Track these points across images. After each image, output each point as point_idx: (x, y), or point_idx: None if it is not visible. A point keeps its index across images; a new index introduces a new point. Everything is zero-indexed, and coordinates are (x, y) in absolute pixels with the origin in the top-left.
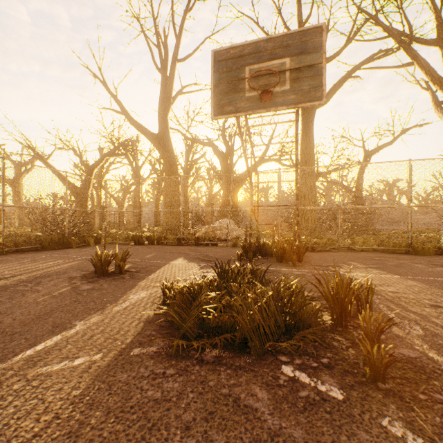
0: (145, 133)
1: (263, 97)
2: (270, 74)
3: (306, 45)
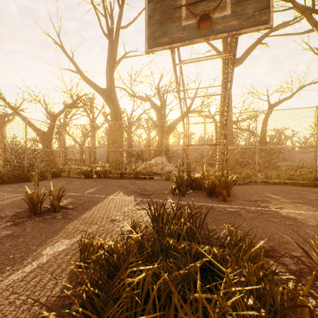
0: (95, 88)
1: (201, 24)
2: None
3: None
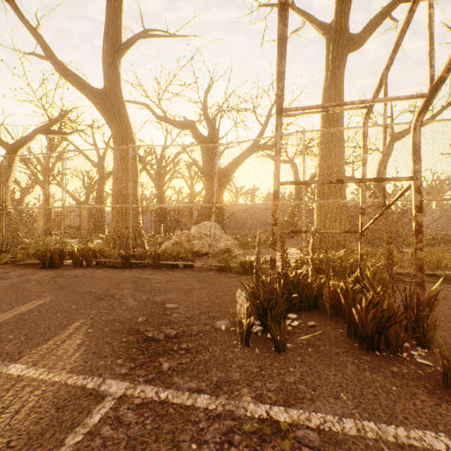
0: (80, 86)
1: None
2: None
3: None
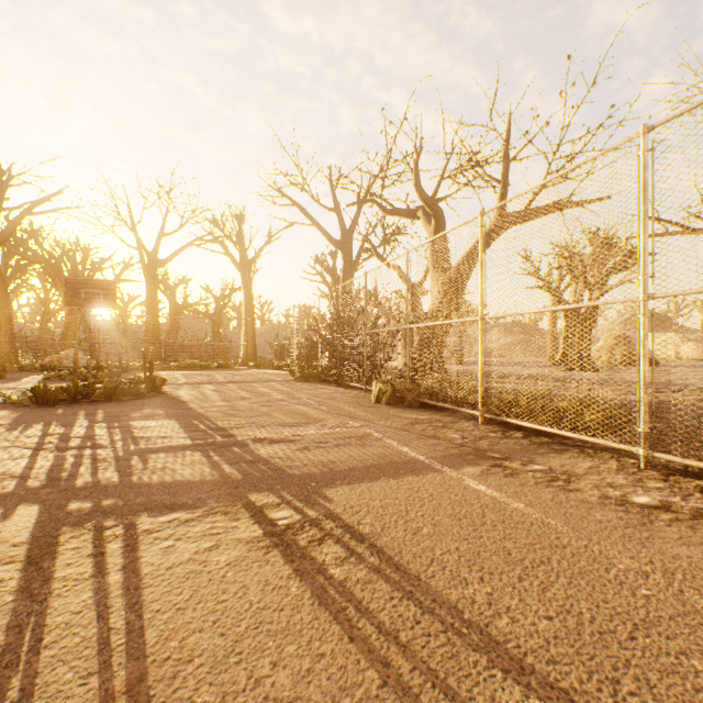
0: None
1: (91, 302)
2: (95, 294)
3: (110, 286)
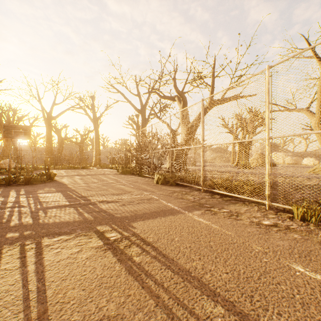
0: None
1: (17, 136)
2: (19, 132)
3: (27, 129)
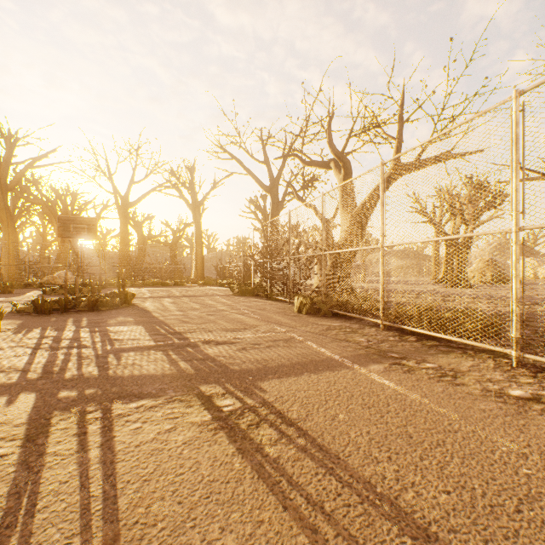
0: None
1: (78, 235)
2: (81, 228)
3: (92, 222)
